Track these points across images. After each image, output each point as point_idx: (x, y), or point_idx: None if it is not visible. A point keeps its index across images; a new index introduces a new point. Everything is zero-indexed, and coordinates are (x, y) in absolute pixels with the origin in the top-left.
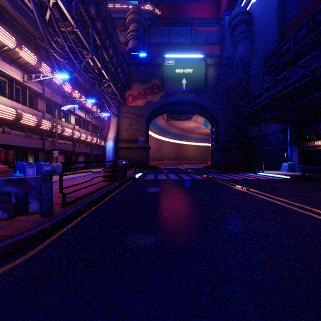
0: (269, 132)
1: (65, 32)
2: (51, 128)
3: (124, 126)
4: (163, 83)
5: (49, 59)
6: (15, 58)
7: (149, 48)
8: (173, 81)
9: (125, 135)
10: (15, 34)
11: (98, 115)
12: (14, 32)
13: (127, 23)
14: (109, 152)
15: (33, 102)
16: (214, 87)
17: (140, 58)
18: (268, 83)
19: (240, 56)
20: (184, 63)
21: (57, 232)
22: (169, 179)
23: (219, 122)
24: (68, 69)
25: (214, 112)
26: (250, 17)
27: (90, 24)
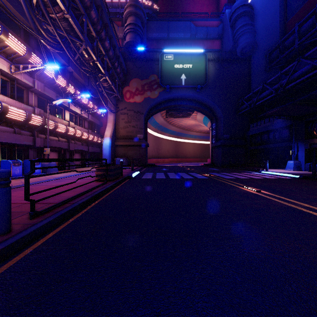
0: (272, 129)
1: (56, 20)
2: (42, 124)
3: (121, 123)
4: (162, 79)
5: (41, 51)
6: (1, 47)
7: (147, 44)
8: (172, 76)
9: (123, 132)
10: (1, 21)
11: (95, 112)
12: (0, 19)
13: (124, 16)
14: (105, 149)
15: (23, 96)
16: (214, 83)
17: (138, 53)
18: (270, 78)
19: (241, 50)
20: (183, 58)
21: (7, 262)
22: (168, 179)
23: (219, 119)
24: (63, 62)
25: (214, 109)
26: (252, 10)
27: (83, 12)
